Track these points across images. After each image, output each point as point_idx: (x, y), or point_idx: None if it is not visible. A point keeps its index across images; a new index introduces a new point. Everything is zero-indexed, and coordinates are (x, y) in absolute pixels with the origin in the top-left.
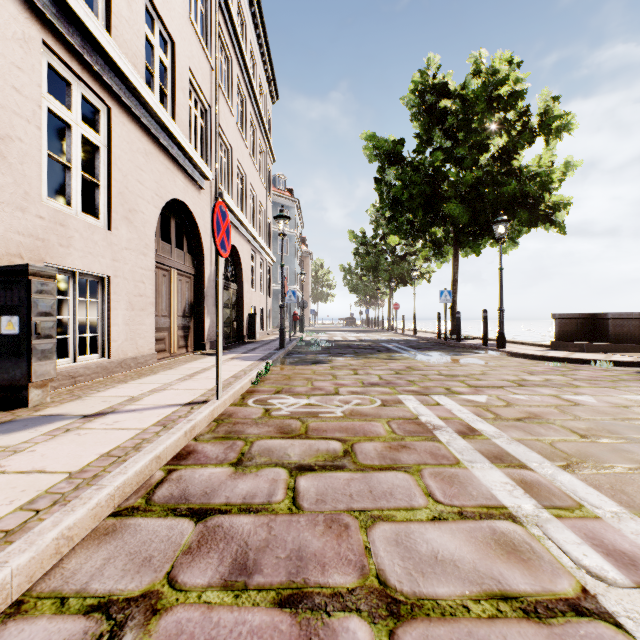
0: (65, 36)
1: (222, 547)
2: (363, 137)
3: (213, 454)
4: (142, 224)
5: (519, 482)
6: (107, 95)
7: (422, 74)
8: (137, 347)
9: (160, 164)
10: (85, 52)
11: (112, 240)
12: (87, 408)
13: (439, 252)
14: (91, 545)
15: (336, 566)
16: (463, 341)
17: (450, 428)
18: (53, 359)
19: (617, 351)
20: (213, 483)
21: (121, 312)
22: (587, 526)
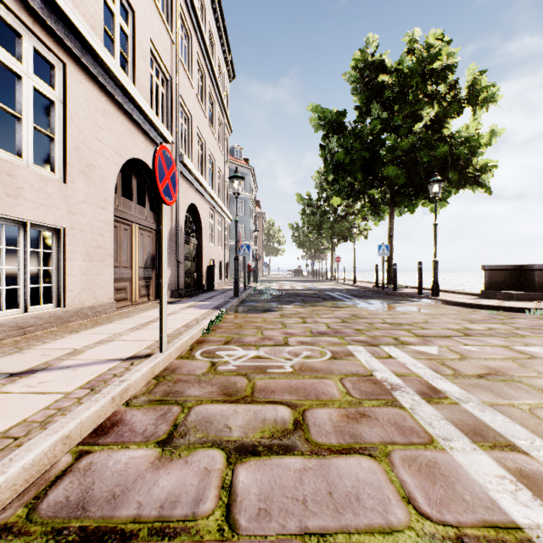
0: None
1: None
2: (309, 109)
3: (141, 426)
4: (101, 179)
5: (518, 475)
6: (62, 51)
7: (362, 52)
8: (95, 297)
9: (120, 124)
10: (35, 4)
11: (68, 193)
12: (20, 364)
13: (376, 211)
14: None
15: None
16: (399, 290)
17: (410, 388)
18: None
19: None
20: (128, 477)
21: (78, 263)
22: None
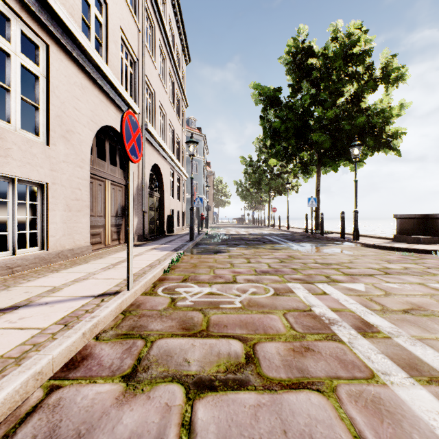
0: None
1: None
2: (251, 86)
3: (108, 360)
4: (78, 143)
5: None
6: (45, 34)
7: (294, 40)
8: (74, 241)
9: (95, 97)
10: None
11: (50, 154)
12: (5, 300)
13: (306, 170)
14: None
15: None
16: (325, 235)
17: (345, 322)
18: None
19: None
20: (93, 413)
21: (59, 213)
22: None
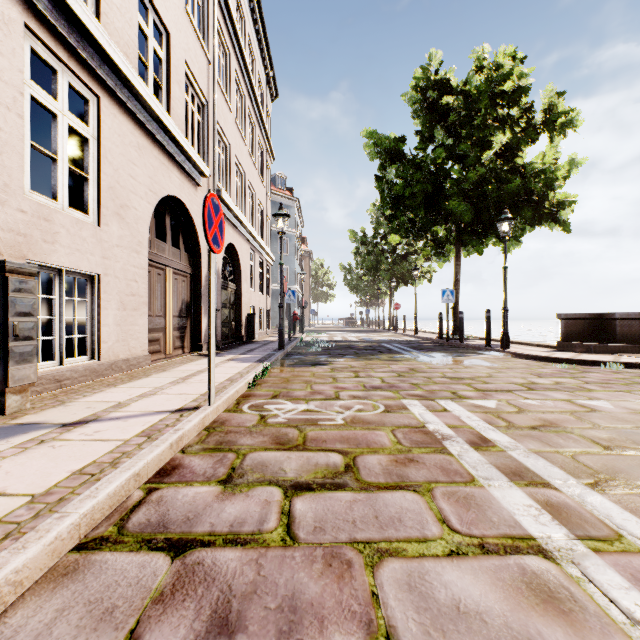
0: (49, 20)
1: (201, 593)
2: (364, 134)
3: (200, 469)
4: (135, 220)
5: (544, 505)
6: (96, 85)
7: (424, 70)
8: (129, 348)
9: (154, 159)
10: (72, 38)
11: (102, 237)
12: (68, 415)
13: (441, 251)
14: (44, 590)
15: (337, 621)
16: (466, 342)
17: (460, 438)
18: (33, 362)
19: (625, 352)
20: (197, 506)
21: (112, 312)
22: (632, 564)
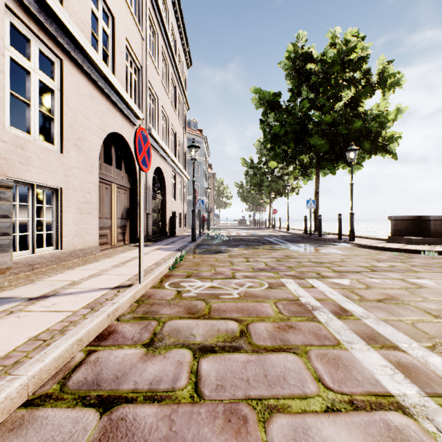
0: (24, 2)
1: None
2: (252, 91)
3: (130, 334)
4: (88, 149)
5: (397, 365)
6: (60, 51)
7: (294, 46)
8: (84, 241)
9: (103, 106)
10: (41, 16)
11: (64, 161)
12: (35, 291)
13: (305, 173)
14: None
15: None
16: (323, 236)
17: (326, 309)
18: (10, 252)
19: (437, 243)
20: (125, 366)
21: (71, 215)
22: None
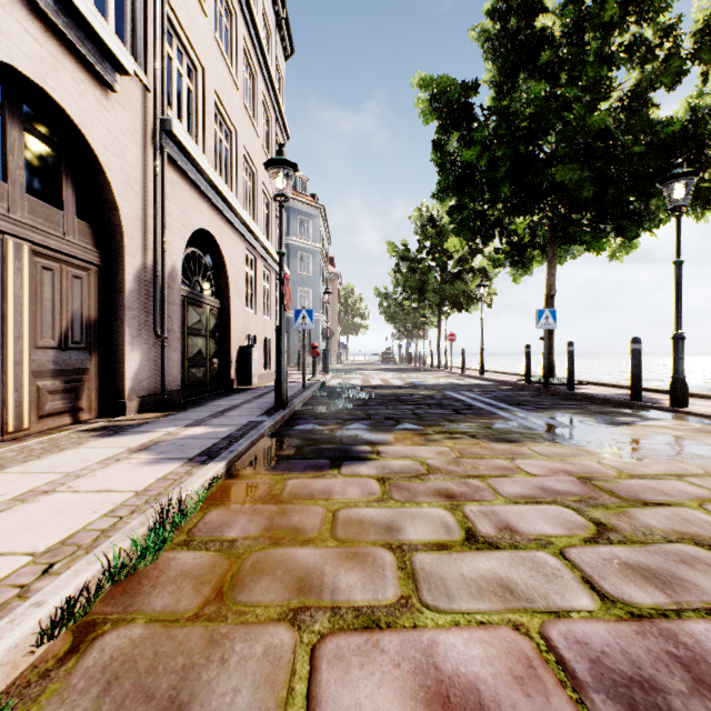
0: None
1: None
2: (415, 83)
3: None
4: None
5: None
6: None
7: None
8: None
9: None
10: None
11: None
12: None
13: (519, 259)
14: None
15: None
16: (575, 389)
17: None
18: None
19: None
20: None
21: None
22: None
